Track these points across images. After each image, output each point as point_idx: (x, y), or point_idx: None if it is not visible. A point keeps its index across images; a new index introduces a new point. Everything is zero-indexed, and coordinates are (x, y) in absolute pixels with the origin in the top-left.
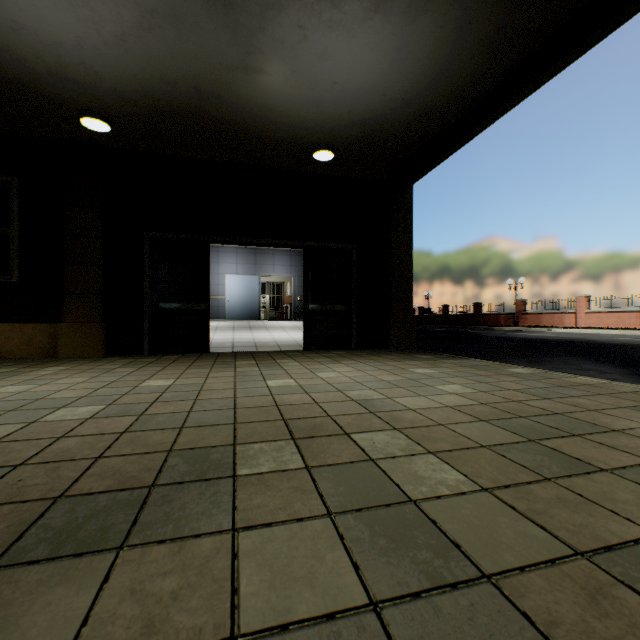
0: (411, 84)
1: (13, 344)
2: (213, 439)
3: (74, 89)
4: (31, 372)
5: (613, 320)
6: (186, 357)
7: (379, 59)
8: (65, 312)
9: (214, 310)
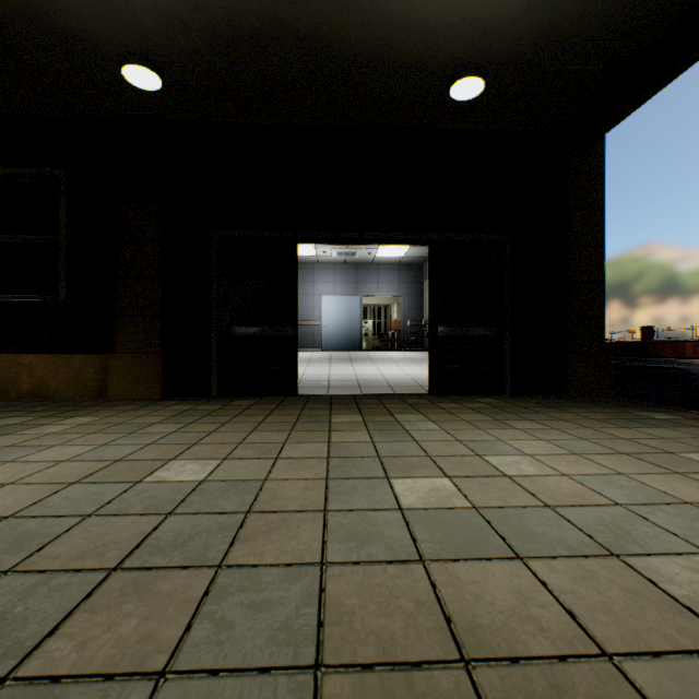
0: None
1: (59, 380)
2: None
3: (103, 14)
4: (37, 427)
5: None
6: (262, 403)
7: None
8: (117, 340)
9: (308, 338)
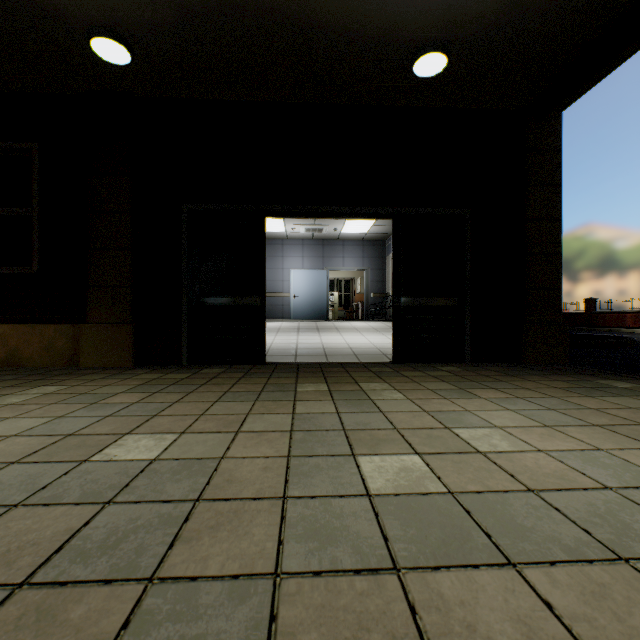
0: None
1: (32, 349)
2: None
3: None
4: None
5: None
6: (230, 372)
7: None
8: (89, 310)
9: (278, 309)
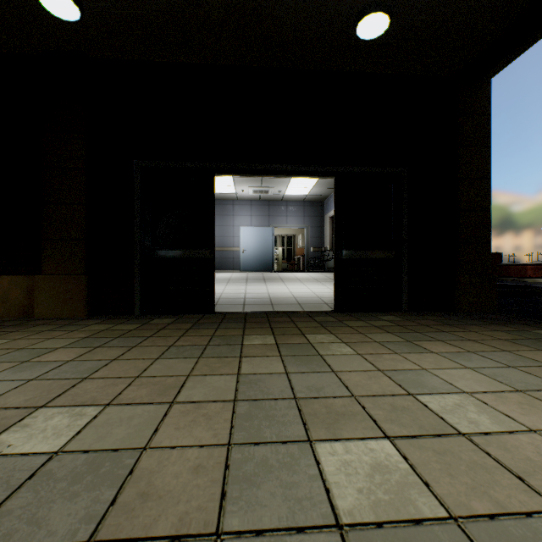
0: None
1: None
2: None
3: None
4: None
5: None
6: (179, 322)
7: None
8: (43, 262)
9: (229, 261)
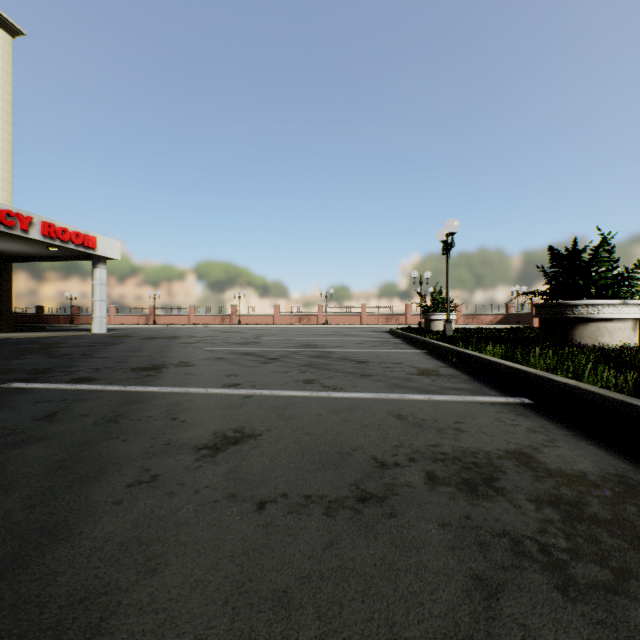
0: (26, 251)
1: None
2: (7, 336)
3: None
4: None
5: (128, 320)
6: None
7: (18, 248)
8: None
9: None
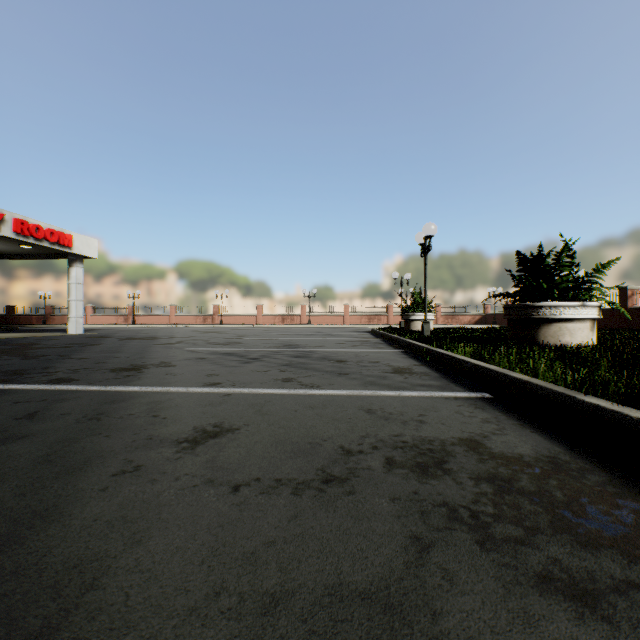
0: None
1: None
2: None
3: None
4: None
5: (106, 320)
6: None
7: None
8: None
9: None
